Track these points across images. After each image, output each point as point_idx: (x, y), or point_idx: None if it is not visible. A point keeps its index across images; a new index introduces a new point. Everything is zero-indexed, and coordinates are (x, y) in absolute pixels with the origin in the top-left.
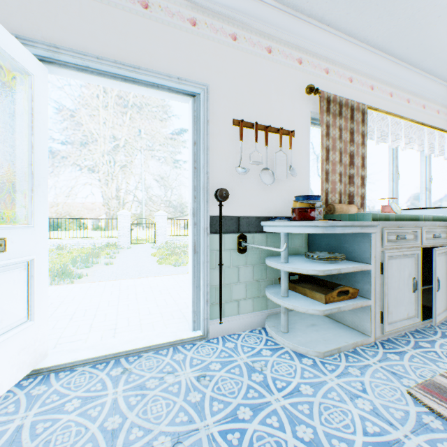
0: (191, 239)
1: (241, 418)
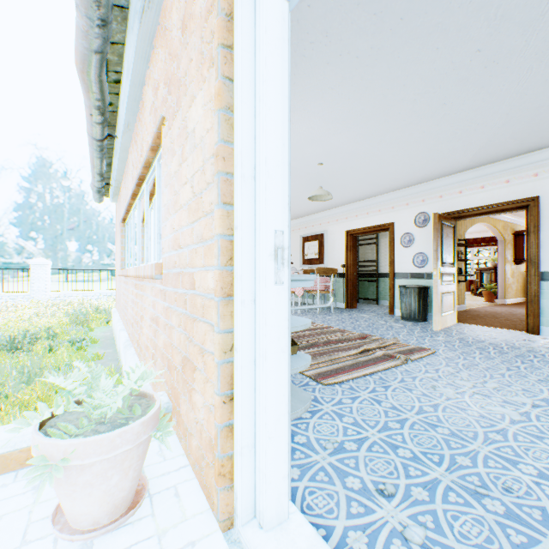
0: (284, 314)
1: (412, 454)
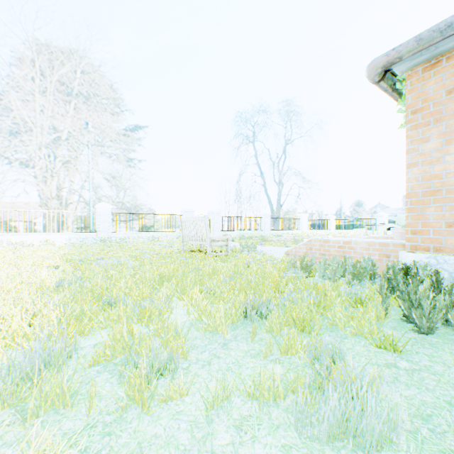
0: None
1: None
